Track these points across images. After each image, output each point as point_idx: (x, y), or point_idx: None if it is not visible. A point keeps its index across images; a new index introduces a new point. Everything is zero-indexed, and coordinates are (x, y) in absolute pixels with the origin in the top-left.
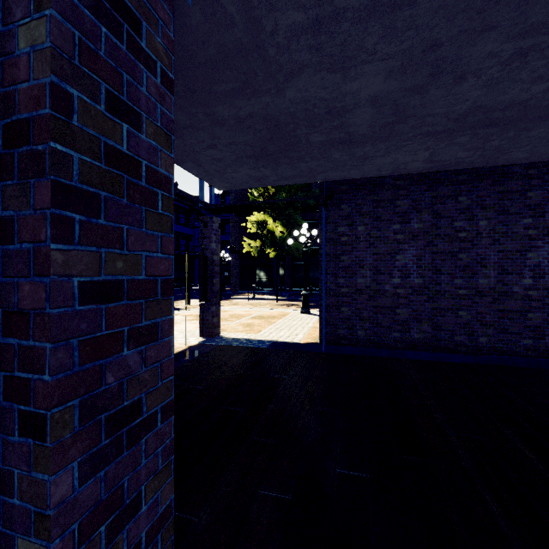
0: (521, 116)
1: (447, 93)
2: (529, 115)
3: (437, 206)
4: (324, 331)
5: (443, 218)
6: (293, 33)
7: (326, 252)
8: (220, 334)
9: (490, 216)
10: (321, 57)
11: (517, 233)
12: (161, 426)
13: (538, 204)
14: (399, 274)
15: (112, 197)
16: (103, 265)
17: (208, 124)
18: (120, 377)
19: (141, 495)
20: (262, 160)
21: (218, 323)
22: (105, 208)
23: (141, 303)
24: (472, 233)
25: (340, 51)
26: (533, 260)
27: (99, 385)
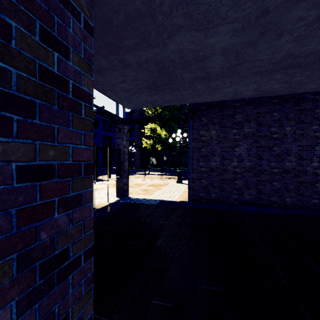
0: (315, 60)
1: (270, 45)
2: None
3: (259, 118)
4: (191, 194)
5: (263, 125)
6: (174, 4)
7: (192, 146)
8: (128, 195)
9: (292, 124)
10: (191, 21)
11: (309, 135)
12: (84, 265)
13: None
14: (236, 160)
15: (45, 104)
16: (37, 153)
17: (120, 67)
18: (52, 234)
19: (68, 315)
20: (154, 90)
21: (127, 189)
22: (39, 112)
23: (68, 180)
24: (281, 135)
25: (204, 16)
26: (319, 151)
27: (34, 241)
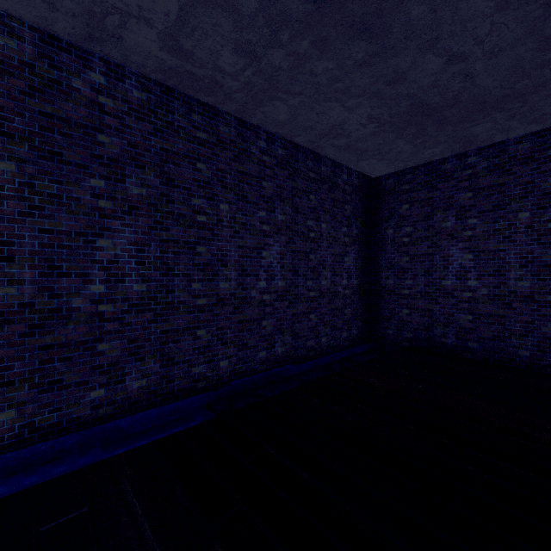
0: None
1: None
2: (351, 0)
3: (168, 166)
4: None
5: (177, 187)
6: None
7: None
8: None
9: (231, 200)
10: None
11: (255, 227)
12: None
13: (270, 197)
14: (103, 276)
15: None
16: None
17: None
18: None
19: None
20: None
21: None
22: None
23: None
24: (213, 219)
25: None
26: (267, 259)
27: None
